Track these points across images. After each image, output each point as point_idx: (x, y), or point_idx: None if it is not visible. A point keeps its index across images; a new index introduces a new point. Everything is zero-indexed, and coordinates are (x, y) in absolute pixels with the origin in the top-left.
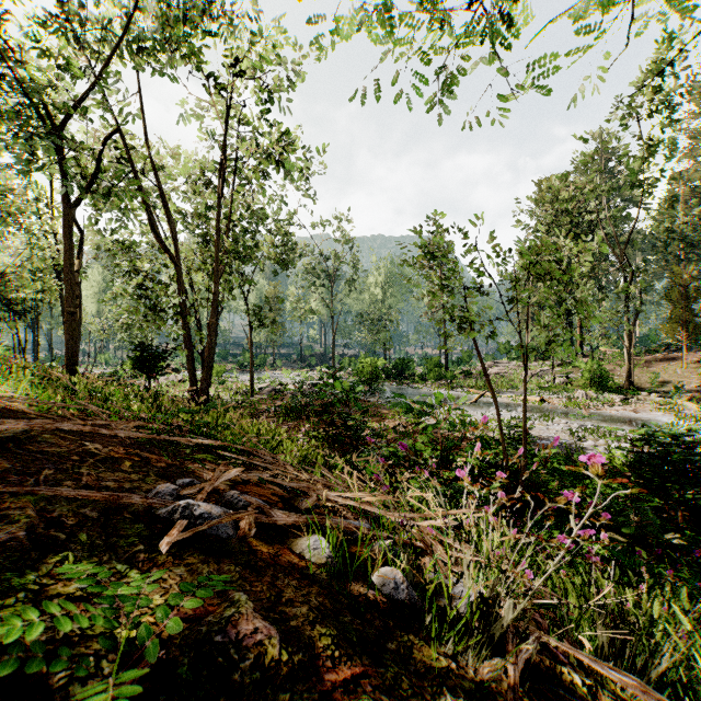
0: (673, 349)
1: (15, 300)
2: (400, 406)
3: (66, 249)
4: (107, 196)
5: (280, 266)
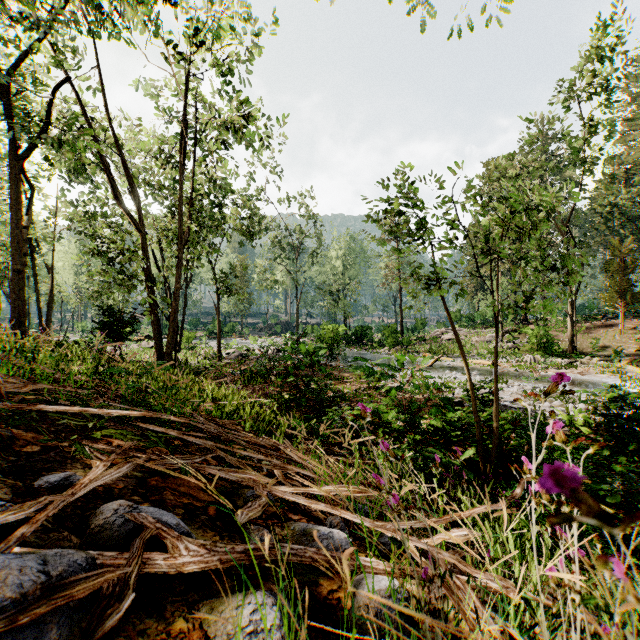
0: (610, 317)
1: None
2: (365, 369)
3: (13, 203)
4: (57, 147)
5: (247, 237)
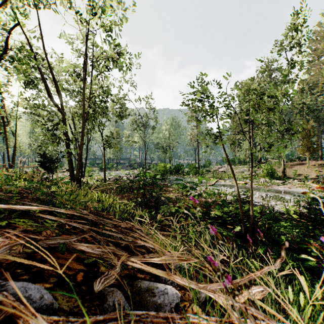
0: (302, 160)
1: None
2: (181, 184)
3: None
4: (11, 62)
5: (119, 118)
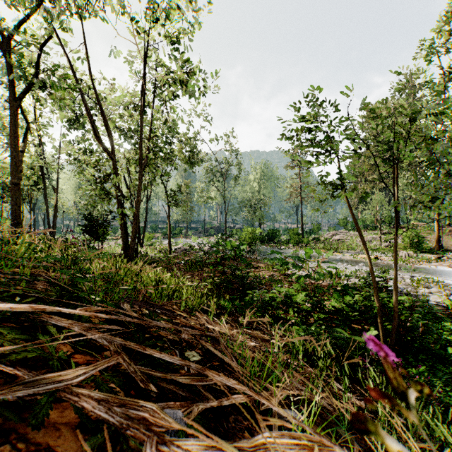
0: None
1: None
2: (279, 260)
3: (12, 133)
4: (42, 89)
5: (189, 165)
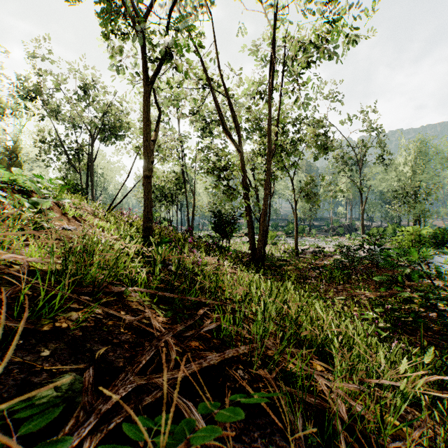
0: None
1: (167, 194)
2: None
3: (144, 121)
4: (168, 58)
5: (320, 151)
